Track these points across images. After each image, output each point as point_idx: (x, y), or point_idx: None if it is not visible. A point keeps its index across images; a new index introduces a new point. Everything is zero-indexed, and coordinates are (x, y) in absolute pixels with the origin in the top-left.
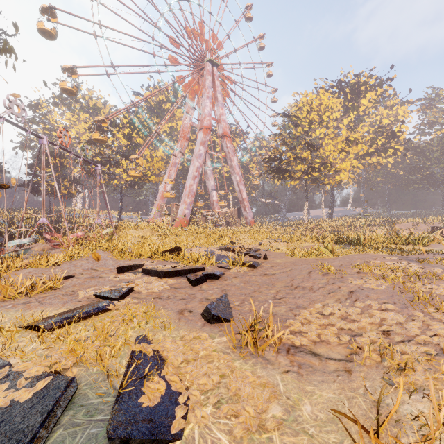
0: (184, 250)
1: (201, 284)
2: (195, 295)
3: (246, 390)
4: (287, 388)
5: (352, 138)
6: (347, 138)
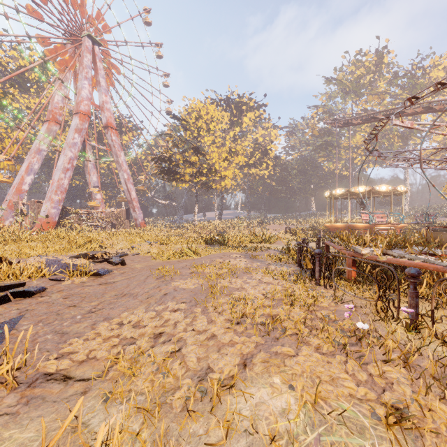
0: (4, 262)
1: None
2: None
3: None
4: None
5: (234, 149)
6: (230, 149)
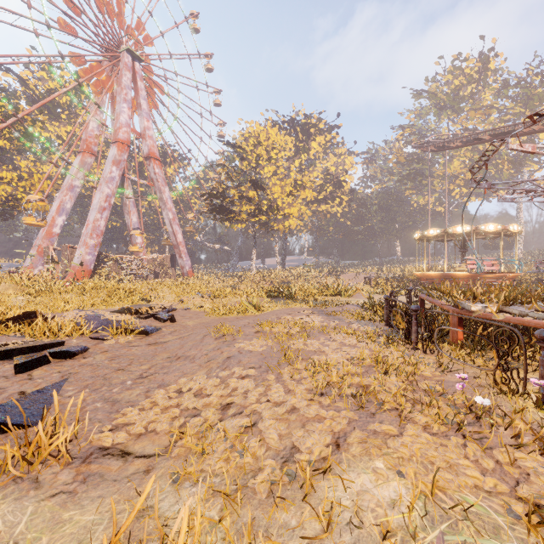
0: (39, 317)
1: (36, 368)
2: (4, 390)
3: None
4: (31, 525)
5: (300, 182)
6: (295, 181)
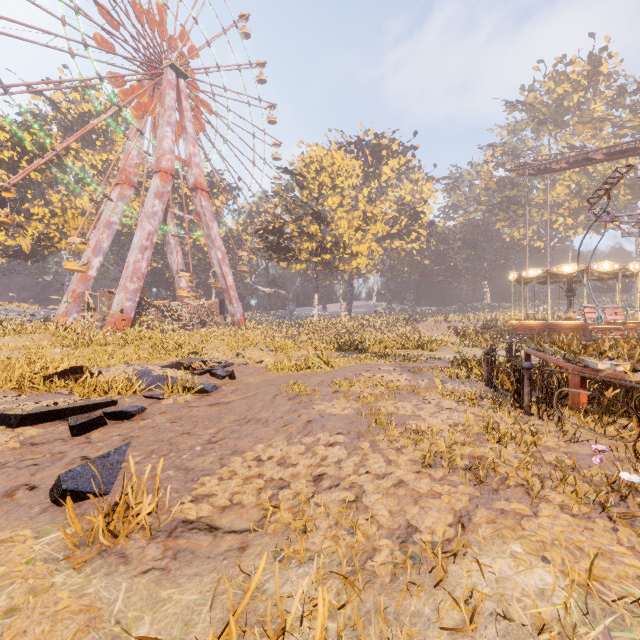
0: (87, 373)
1: (93, 430)
2: (64, 455)
3: (37, 630)
4: (129, 602)
5: (370, 214)
6: (364, 213)
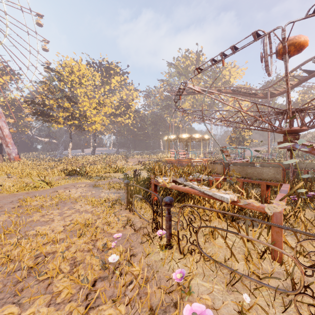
0: None
1: None
2: None
3: None
4: None
5: (102, 101)
6: (99, 100)
